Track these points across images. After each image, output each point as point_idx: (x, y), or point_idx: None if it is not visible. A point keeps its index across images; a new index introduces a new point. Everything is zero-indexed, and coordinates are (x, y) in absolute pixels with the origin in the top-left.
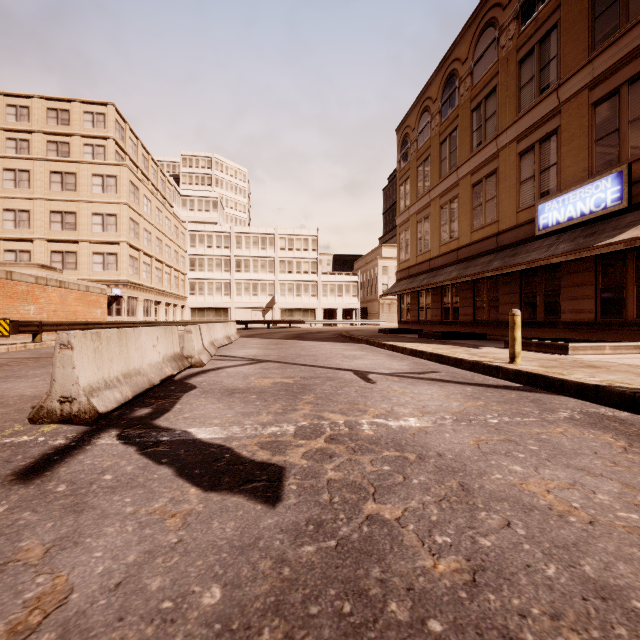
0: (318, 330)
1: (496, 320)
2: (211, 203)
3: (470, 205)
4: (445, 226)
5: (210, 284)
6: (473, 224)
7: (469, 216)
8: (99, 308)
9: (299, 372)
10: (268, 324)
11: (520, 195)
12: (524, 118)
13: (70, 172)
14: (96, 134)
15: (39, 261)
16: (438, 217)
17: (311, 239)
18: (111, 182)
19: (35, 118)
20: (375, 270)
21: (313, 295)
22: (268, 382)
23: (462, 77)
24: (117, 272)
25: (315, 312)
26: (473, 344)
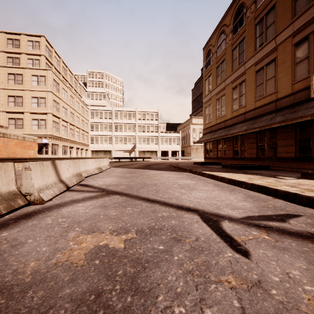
0: (158, 162)
1: (274, 157)
2: (102, 95)
3: (254, 84)
4: (236, 100)
5: (101, 138)
6: (256, 96)
7: (253, 91)
8: (32, 150)
9: (138, 215)
10: (131, 159)
11: (295, 72)
12: (299, 19)
13: (19, 74)
14: (34, 53)
15: (2, 124)
16: (231, 95)
17: (155, 114)
18: (42, 79)
19: (0, 44)
20: (188, 130)
21: (156, 143)
22: (85, 249)
23: (248, 6)
24: (46, 130)
25: (157, 152)
26: (269, 174)
